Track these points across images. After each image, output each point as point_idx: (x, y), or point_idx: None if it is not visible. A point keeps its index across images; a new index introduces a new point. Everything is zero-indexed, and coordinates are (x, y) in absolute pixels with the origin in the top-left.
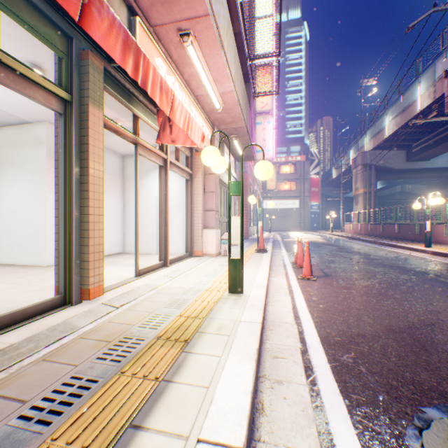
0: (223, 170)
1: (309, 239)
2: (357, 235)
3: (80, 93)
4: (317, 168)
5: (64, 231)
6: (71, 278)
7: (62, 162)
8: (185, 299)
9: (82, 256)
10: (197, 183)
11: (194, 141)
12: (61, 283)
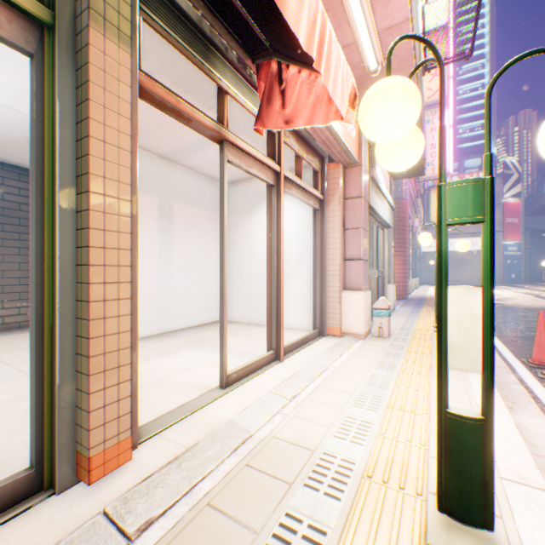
0: (413, 159)
1: (516, 302)
2: None
3: (76, 8)
4: (516, 187)
5: (35, 322)
6: (53, 430)
7: (33, 165)
8: (313, 524)
9: (79, 378)
10: (330, 214)
11: (333, 98)
12: (31, 439)
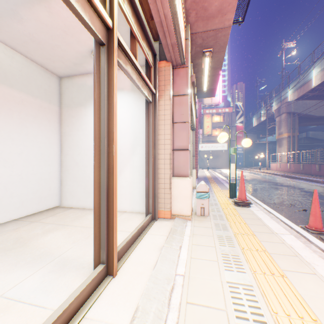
0: None
1: (251, 178)
2: (289, 173)
3: None
4: (241, 118)
5: None
6: None
7: None
8: None
9: None
10: (162, 107)
11: None
12: None
